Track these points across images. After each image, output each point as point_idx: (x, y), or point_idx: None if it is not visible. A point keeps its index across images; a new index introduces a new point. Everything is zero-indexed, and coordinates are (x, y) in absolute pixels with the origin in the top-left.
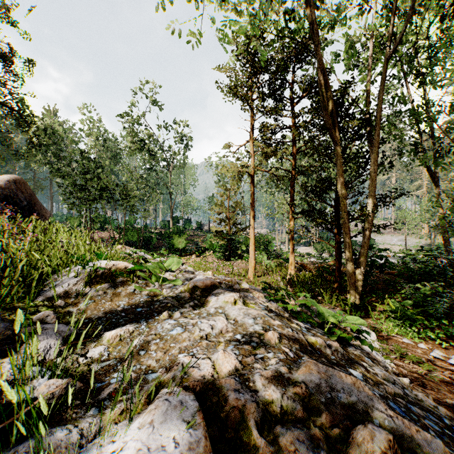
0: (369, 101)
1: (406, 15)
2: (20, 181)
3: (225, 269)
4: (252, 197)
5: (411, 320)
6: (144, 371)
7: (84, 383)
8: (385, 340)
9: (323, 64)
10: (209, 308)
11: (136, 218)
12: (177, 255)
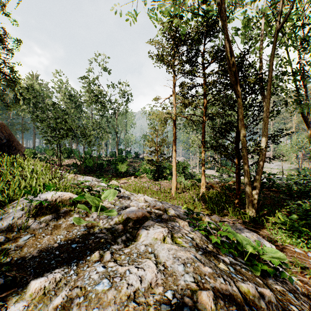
0: (261, 65)
1: (289, 1)
2: (1, 125)
3: (154, 188)
4: (174, 136)
5: (298, 231)
6: None
7: None
8: (281, 249)
9: (228, 37)
10: (139, 245)
11: (93, 149)
12: (121, 176)
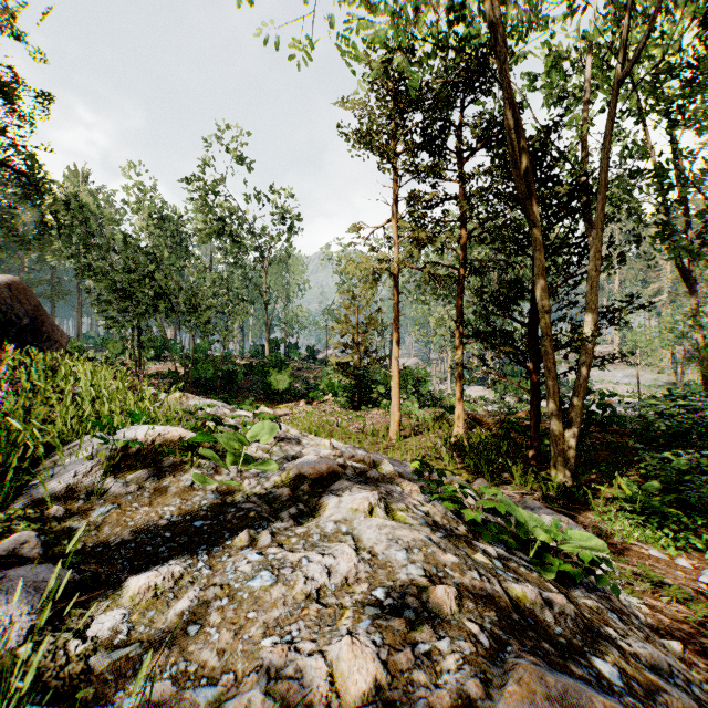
0: (585, 155)
1: (646, 16)
2: (19, 286)
3: (352, 425)
4: (395, 310)
5: (660, 516)
6: (194, 674)
7: (69, 707)
8: (620, 551)
9: (511, 95)
10: (324, 521)
11: (212, 341)
12: (276, 400)
